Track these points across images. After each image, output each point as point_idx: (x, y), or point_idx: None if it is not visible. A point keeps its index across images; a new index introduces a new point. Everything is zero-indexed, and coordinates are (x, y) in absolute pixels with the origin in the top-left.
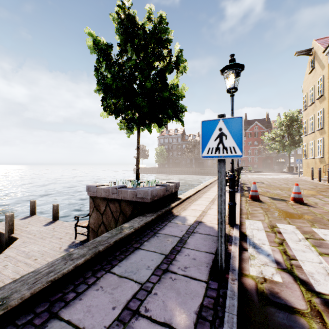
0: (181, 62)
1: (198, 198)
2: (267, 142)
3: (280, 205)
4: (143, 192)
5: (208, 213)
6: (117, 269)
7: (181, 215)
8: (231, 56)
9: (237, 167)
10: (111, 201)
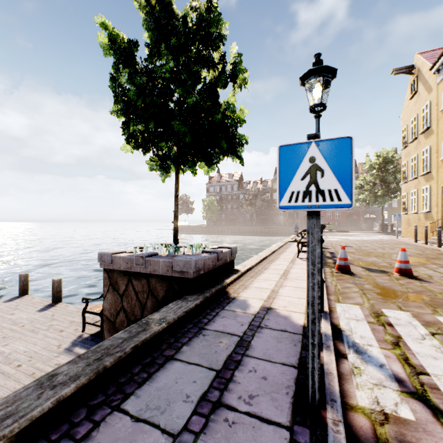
0: (240, 72)
1: (263, 270)
2: None
3: (381, 279)
4: (182, 262)
5: (280, 293)
6: (132, 402)
7: (240, 297)
8: (316, 57)
9: None
10: (135, 277)
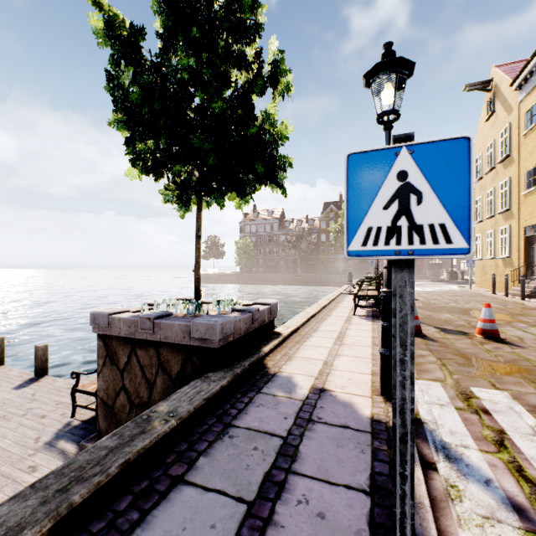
0: (282, 74)
1: (312, 332)
2: None
3: (461, 344)
4: (204, 326)
5: (335, 366)
6: None
7: (282, 374)
8: (385, 47)
9: (377, 273)
10: (141, 345)
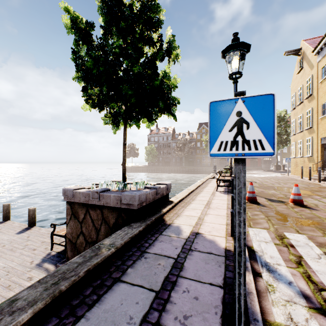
0: (174, 49)
1: (191, 201)
2: None
3: (280, 208)
4: (129, 196)
5: (205, 220)
6: (82, 325)
7: (174, 224)
8: (234, 35)
9: (231, 166)
10: (92, 208)
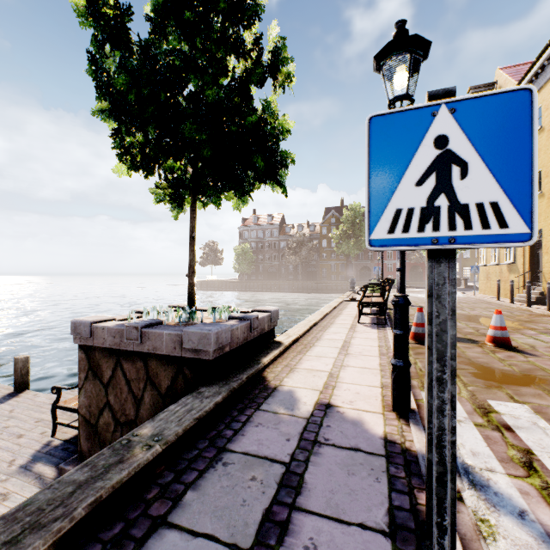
0: (283, 63)
1: (315, 341)
2: None
3: (472, 352)
4: (197, 336)
5: (341, 378)
6: None
7: (283, 387)
8: (398, 26)
9: (382, 279)
10: (127, 357)
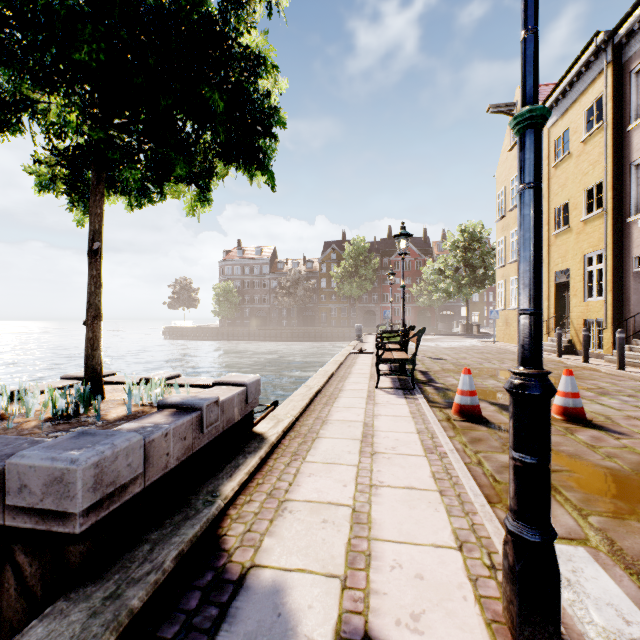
0: None
1: (319, 427)
2: (427, 280)
3: None
4: (40, 476)
5: (378, 524)
6: None
7: (260, 575)
8: None
9: (403, 326)
10: None
